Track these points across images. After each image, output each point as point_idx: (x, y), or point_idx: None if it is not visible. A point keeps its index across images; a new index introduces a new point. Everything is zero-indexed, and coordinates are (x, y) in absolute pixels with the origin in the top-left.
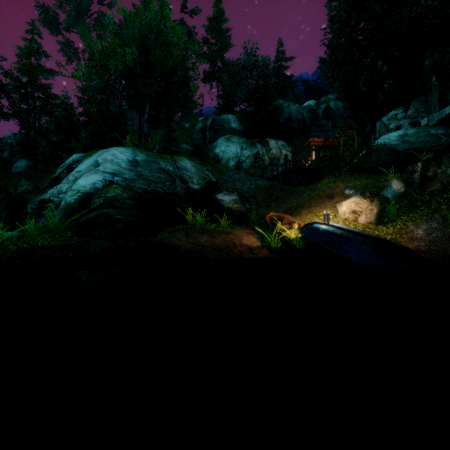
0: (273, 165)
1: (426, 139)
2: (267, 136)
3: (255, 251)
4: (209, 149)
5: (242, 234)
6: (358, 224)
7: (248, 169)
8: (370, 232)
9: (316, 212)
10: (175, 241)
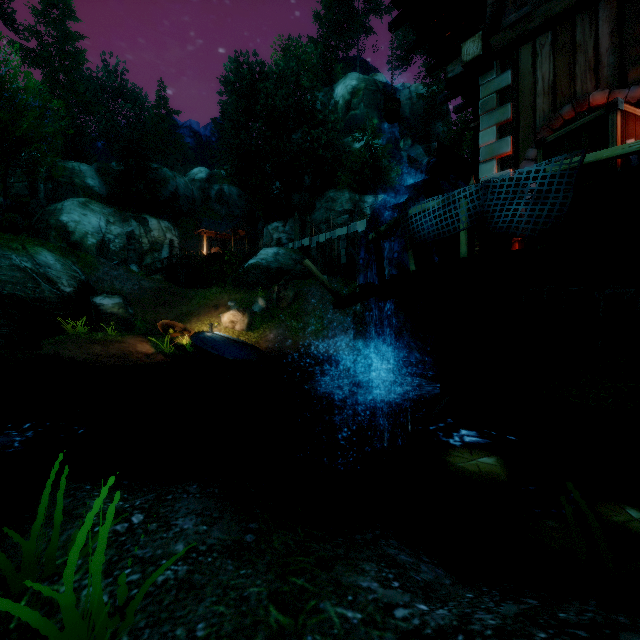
0: (155, 251)
1: (289, 262)
2: (145, 210)
3: (152, 357)
4: (48, 211)
5: (135, 342)
6: (235, 331)
7: (118, 252)
8: (242, 337)
9: (204, 321)
10: (68, 353)
